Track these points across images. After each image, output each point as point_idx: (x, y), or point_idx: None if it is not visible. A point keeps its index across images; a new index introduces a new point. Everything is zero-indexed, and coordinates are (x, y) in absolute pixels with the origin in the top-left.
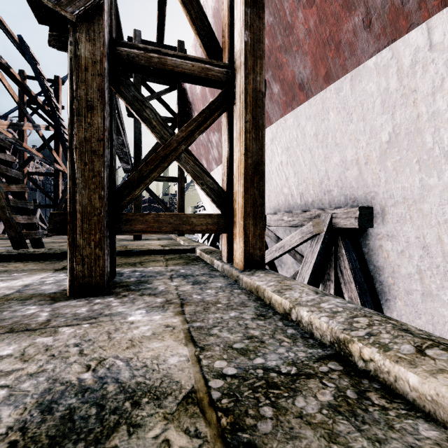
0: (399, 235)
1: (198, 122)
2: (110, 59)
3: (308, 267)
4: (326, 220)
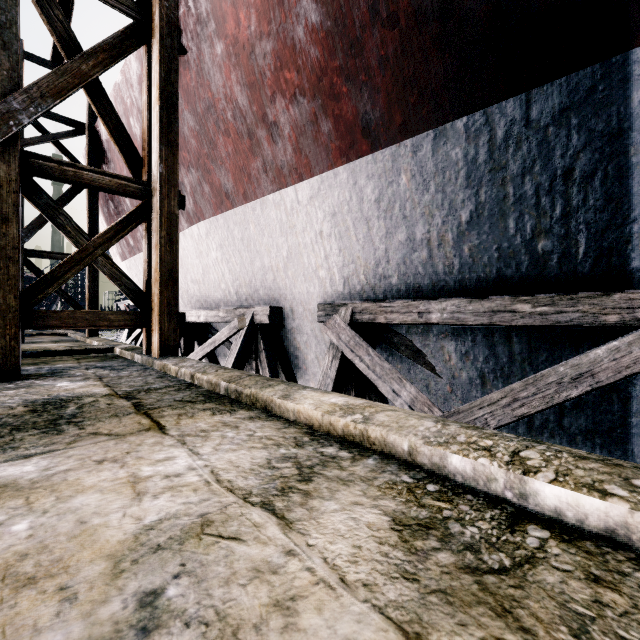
0: (303, 329)
1: (116, 230)
2: (20, 169)
3: (232, 359)
4: (249, 317)
